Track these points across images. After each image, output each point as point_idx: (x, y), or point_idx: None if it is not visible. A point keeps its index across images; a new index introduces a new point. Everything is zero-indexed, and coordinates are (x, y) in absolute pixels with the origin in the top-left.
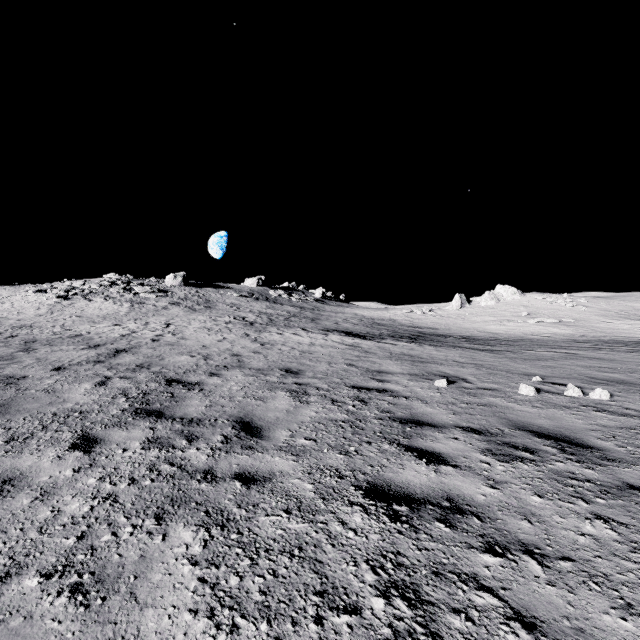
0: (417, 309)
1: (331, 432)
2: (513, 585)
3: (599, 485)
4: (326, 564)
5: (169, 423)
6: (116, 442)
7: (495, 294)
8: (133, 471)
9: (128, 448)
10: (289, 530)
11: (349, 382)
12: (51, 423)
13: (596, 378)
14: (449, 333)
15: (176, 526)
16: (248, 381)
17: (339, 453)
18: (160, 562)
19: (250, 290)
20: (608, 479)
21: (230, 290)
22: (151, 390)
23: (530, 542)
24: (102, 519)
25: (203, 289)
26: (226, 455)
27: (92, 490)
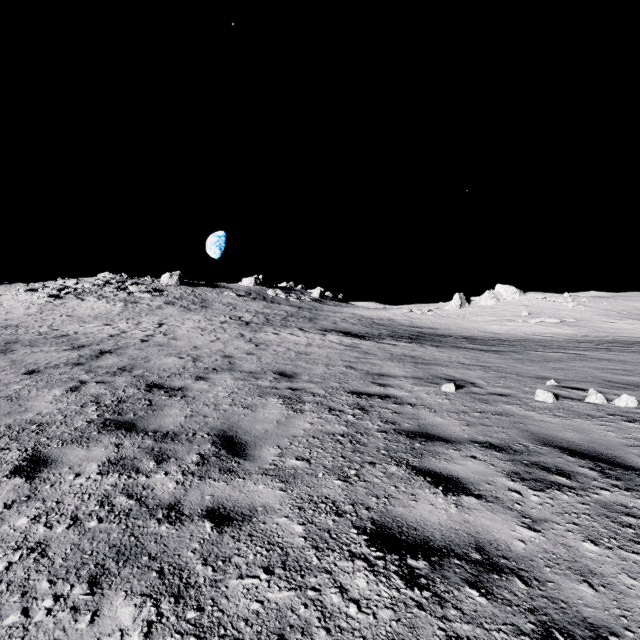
0: (416, 309)
1: (327, 449)
2: None
3: None
4: None
5: (139, 438)
6: (69, 464)
7: (495, 294)
8: (79, 506)
9: (82, 472)
10: (268, 603)
11: (348, 387)
12: None
13: (614, 382)
14: (449, 333)
15: (114, 597)
16: (237, 386)
17: (337, 478)
18: None
19: (247, 290)
20: None
21: (227, 289)
22: (128, 397)
23: (600, 623)
24: (16, 585)
25: (199, 288)
26: (199, 482)
27: (18, 536)
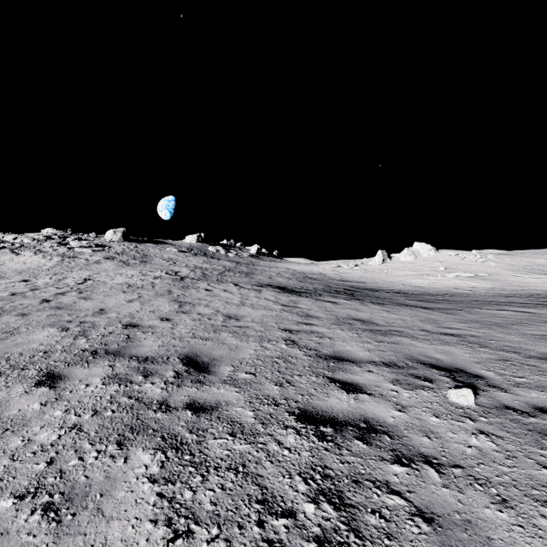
0: (344, 264)
1: None
2: None
3: None
4: None
5: None
6: None
7: (413, 251)
8: None
9: None
10: None
11: (295, 396)
12: None
13: None
14: (378, 287)
15: None
16: (98, 401)
17: None
18: None
19: (189, 246)
20: None
21: (170, 246)
22: None
23: None
24: None
25: (143, 244)
26: None
27: None
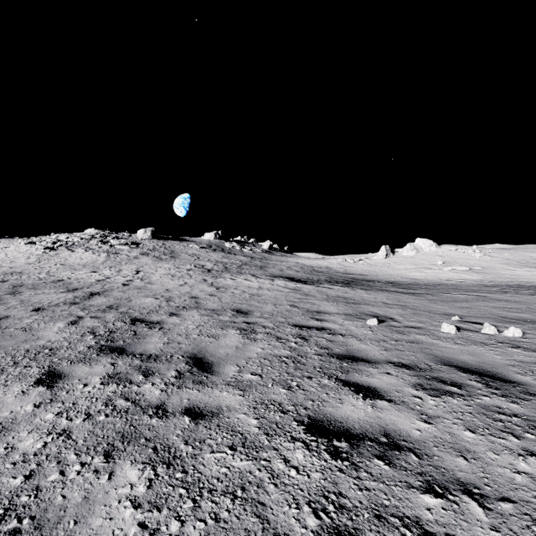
0: (349, 258)
1: (275, 367)
2: (457, 531)
3: (526, 420)
4: (268, 506)
5: (129, 359)
6: (78, 377)
7: (415, 246)
8: (90, 406)
9: (88, 383)
10: (233, 468)
11: (292, 321)
12: (22, 359)
13: (507, 317)
14: (376, 279)
15: (123, 464)
16: (203, 320)
17: (282, 388)
18: (103, 504)
19: (208, 243)
20: (533, 414)
21: (192, 242)
22: (117, 328)
23: (468, 481)
24: (53, 456)
25: (169, 242)
26: (178, 390)
27: (48, 426)
